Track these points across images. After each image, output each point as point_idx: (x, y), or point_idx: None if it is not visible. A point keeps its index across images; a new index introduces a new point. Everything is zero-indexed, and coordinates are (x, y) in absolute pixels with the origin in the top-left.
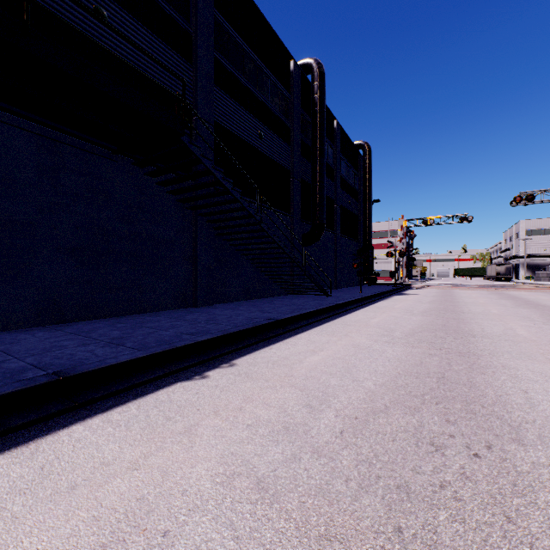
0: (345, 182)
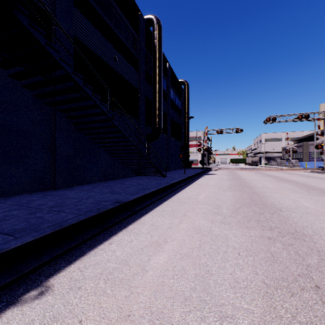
0: (174, 104)
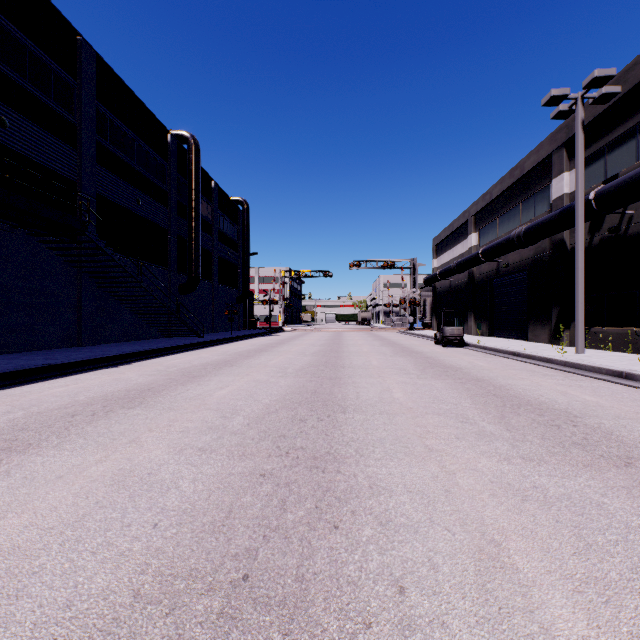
0: (225, 236)
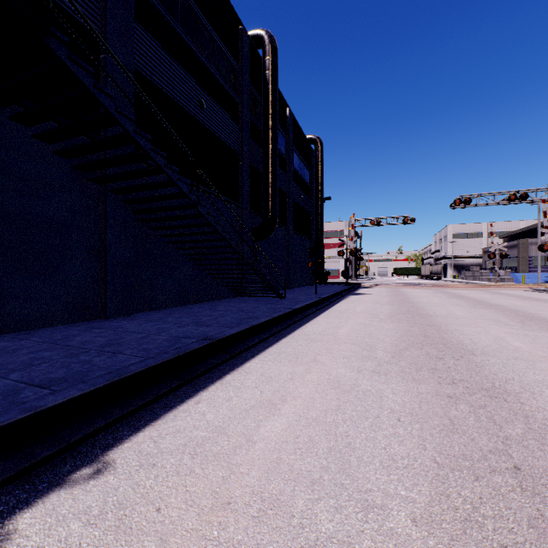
0: (298, 176)
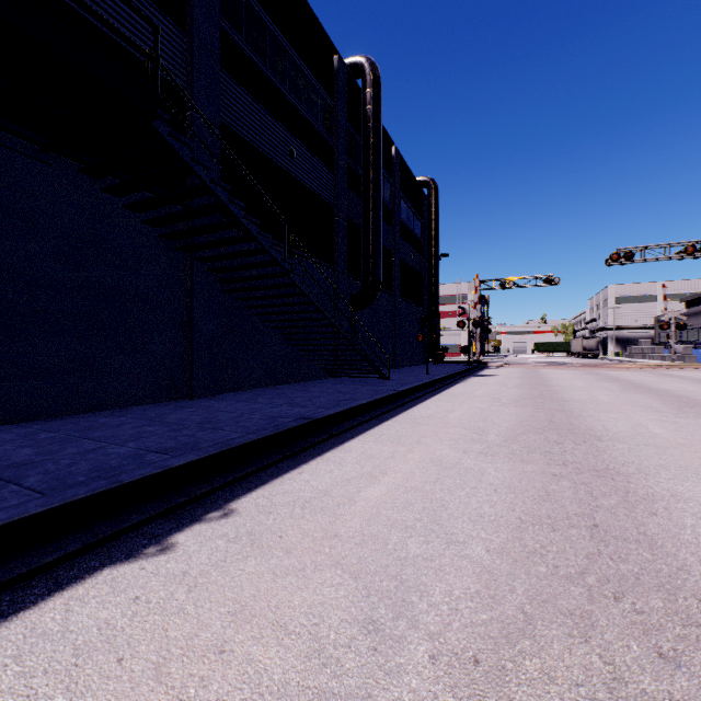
0: (406, 229)
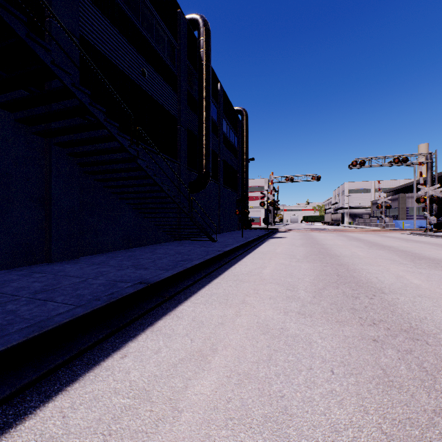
0: (227, 140)
